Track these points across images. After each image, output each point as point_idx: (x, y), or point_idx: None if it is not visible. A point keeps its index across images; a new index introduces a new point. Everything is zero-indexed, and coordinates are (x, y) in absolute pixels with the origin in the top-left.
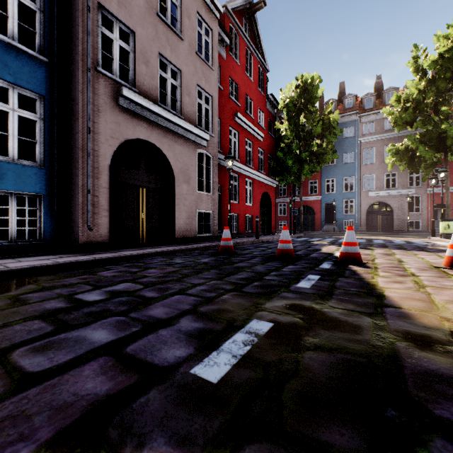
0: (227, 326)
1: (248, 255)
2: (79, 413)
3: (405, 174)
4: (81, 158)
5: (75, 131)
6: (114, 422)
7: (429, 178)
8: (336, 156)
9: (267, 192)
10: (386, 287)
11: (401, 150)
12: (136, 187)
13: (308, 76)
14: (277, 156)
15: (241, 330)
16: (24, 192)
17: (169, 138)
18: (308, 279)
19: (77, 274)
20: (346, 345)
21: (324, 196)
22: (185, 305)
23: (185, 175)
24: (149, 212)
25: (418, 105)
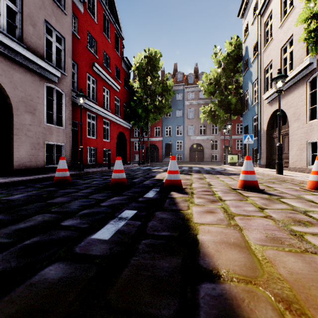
0: None
1: (82, 186)
2: None
3: (210, 126)
4: None
5: None
6: None
7: (223, 128)
8: (171, 110)
9: (123, 132)
10: (200, 223)
11: (208, 110)
12: None
13: (153, 50)
14: (131, 105)
15: None
16: None
17: (3, 62)
18: (120, 218)
19: None
20: None
21: (164, 138)
22: None
23: (29, 105)
24: None
25: (217, 83)
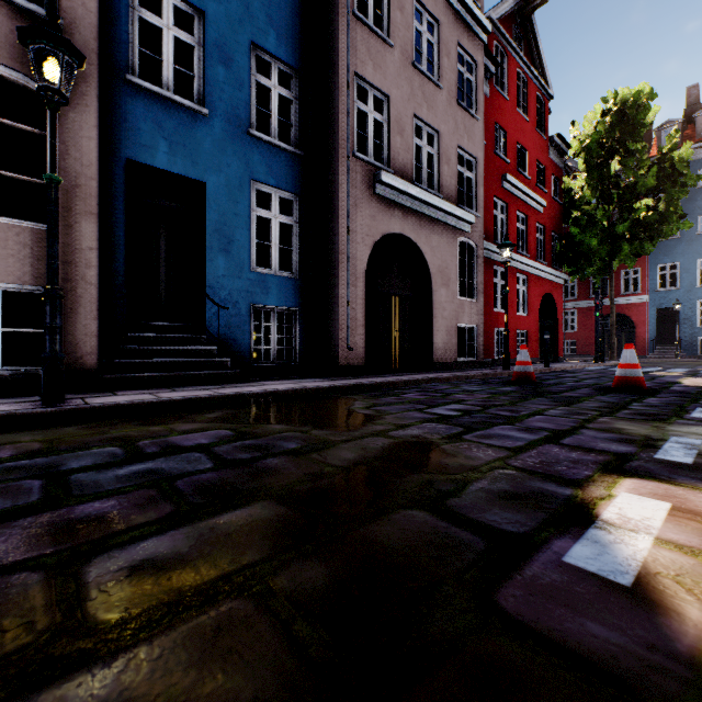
0: (646, 438)
1: (562, 386)
2: (592, 464)
3: None
4: (340, 264)
5: (333, 233)
6: (630, 470)
7: None
8: (687, 225)
9: (549, 294)
10: None
11: None
12: (388, 295)
13: (629, 93)
14: (568, 234)
15: (668, 441)
16: (283, 307)
17: (425, 227)
18: (701, 411)
19: (380, 395)
20: None
21: (654, 295)
22: (565, 423)
23: (444, 275)
24: (401, 328)
25: None
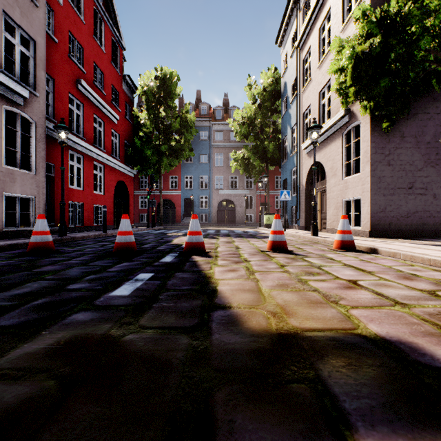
0: None
1: (73, 253)
2: None
3: (244, 178)
4: None
5: None
6: None
7: (258, 181)
8: (193, 154)
9: (123, 182)
10: (221, 279)
11: (241, 157)
12: None
13: (168, 70)
14: (136, 144)
15: None
16: None
17: None
18: (136, 280)
19: None
20: None
21: (184, 191)
22: None
23: None
24: None
25: (251, 123)
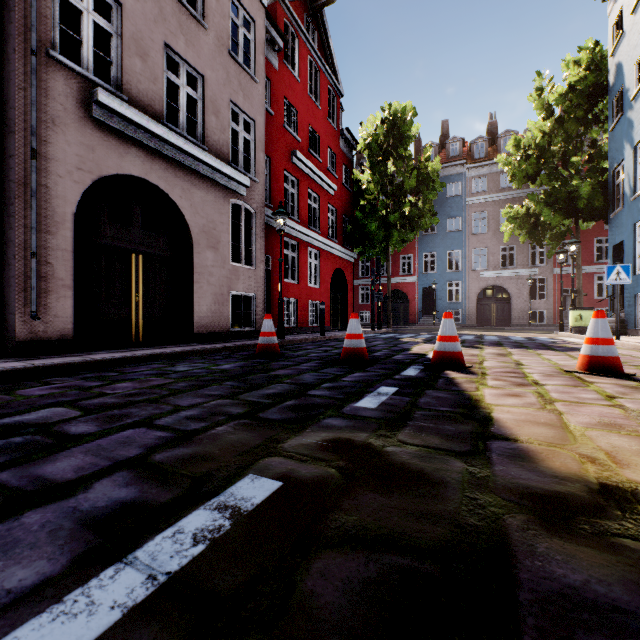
0: (185, 494)
1: (299, 358)
2: None
3: (527, 248)
4: (19, 198)
5: (8, 153)
6: None
7: (557, 252)
8: (436, 220)
9: (341, 269)
10: (495, 404)
11: (521, 214)
12: (125, 252)
13: (399, 106)
14: (356, 218)
15: (210, 501)
16: None
17: (183, 178)
18: (378, 393)
19: None
20: (409, 528)
21: (421, 277)
22: (133, 449)
23: (211, 237)
24: (149, 293)
25: (543, 153)
